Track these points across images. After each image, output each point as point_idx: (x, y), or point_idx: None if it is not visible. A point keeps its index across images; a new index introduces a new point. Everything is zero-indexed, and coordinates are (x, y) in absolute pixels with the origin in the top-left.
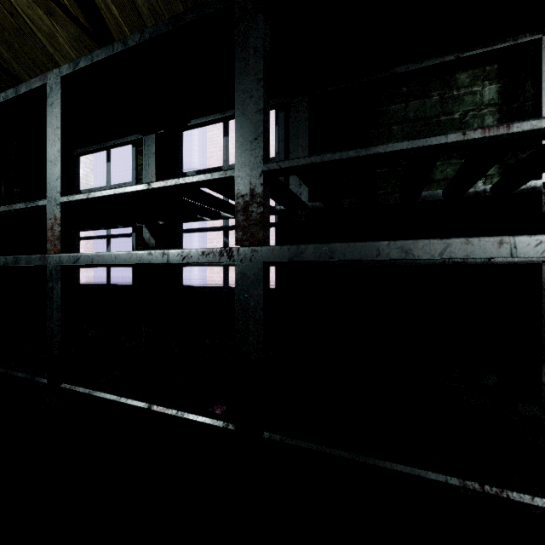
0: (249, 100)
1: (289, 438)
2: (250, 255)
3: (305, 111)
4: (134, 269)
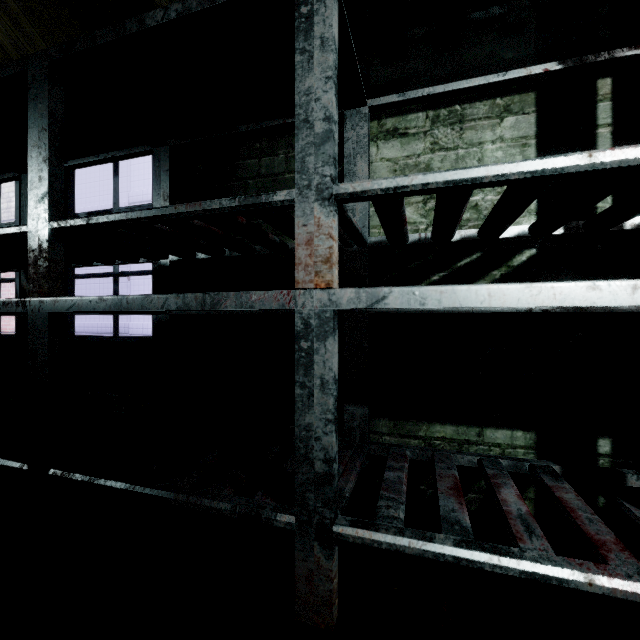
0: (38, 161)
1: (69, 472)
2: (39, 305)
3: (166, 161)
4: (18, 317)
